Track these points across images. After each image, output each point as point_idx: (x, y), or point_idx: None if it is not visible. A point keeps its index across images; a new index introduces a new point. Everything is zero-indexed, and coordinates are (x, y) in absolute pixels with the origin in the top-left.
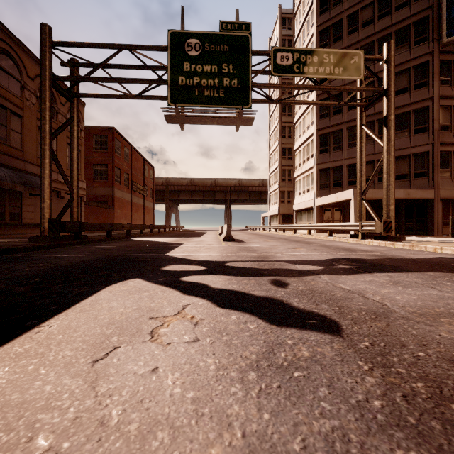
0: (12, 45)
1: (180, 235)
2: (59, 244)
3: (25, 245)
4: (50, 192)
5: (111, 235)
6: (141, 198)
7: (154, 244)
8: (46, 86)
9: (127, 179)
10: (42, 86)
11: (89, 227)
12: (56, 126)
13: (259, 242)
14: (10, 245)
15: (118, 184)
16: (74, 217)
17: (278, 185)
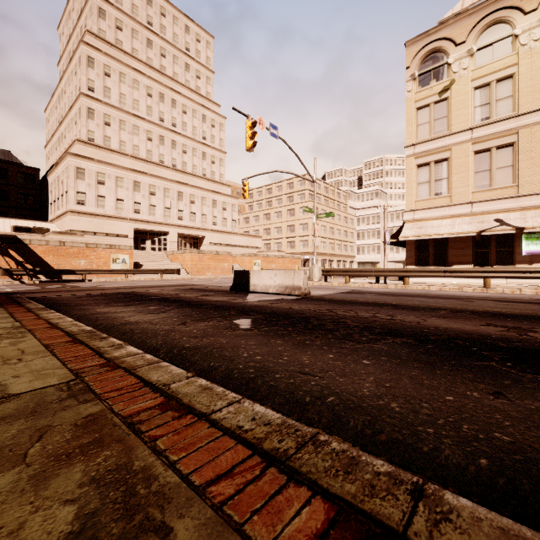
0: None
1: None
2: None
3: None
4: None
5: None
6: None
7: None
8: None
9: None
10: None
11: None
12: None
13: None
14: None
15: None
16: None
17: None
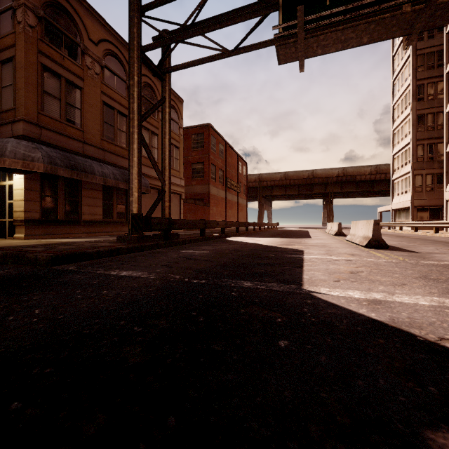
0: (119, 46)
1: (281, 235)
2: (144, 246)
3: (101, 248)
4: (138, 183)
5: (204, 233)
6: (235, 195)
7: (259, 250)
8: (134, 57)
9: (222, 176)
10: (130, 59)
11: (179, 224)
12: (157, 124)
13: (446, 252)
14: (91, 246)
15: (214, 181)
16: (165, 213)
17: (410, 167)
